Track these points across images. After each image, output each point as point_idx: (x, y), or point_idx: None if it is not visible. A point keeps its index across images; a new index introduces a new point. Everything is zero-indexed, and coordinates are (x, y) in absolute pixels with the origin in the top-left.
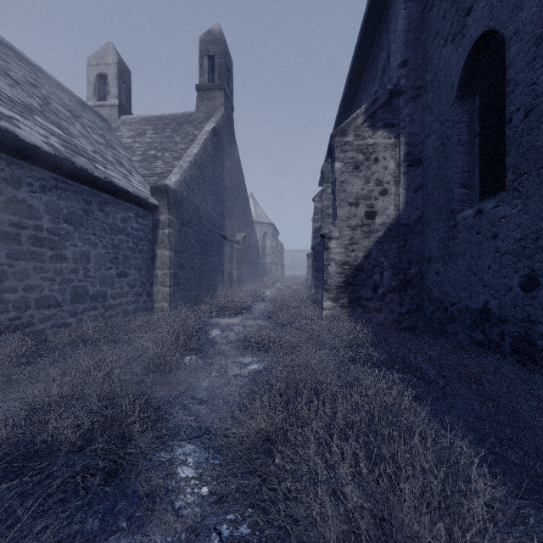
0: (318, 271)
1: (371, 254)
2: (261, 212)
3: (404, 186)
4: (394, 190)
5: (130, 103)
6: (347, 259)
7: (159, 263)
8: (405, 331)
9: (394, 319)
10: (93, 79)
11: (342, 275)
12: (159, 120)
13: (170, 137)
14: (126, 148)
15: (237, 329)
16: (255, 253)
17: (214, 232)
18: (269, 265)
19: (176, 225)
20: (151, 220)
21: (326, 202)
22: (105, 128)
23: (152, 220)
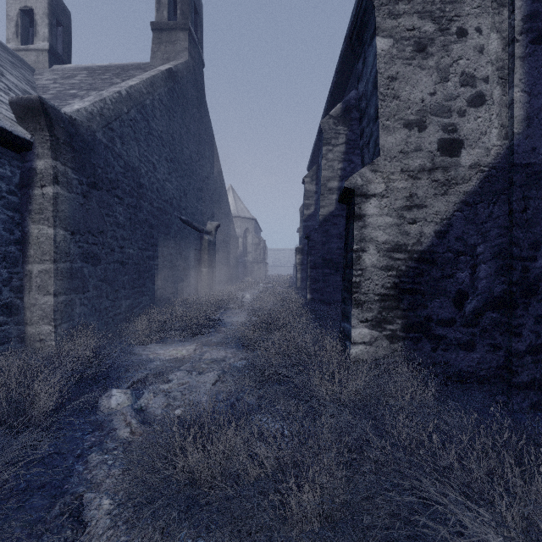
0: (315, 267)
1: (451, 229)
2: (242, 206)
3: (522, 84)
4: (500, 95)
5: (69, 52)
6: (401, 238)
7: (35, 250)
8: (526, 389)
9: (498, 363)
10: (15, 14)
11: (391, 272)
12: (101, 67)
13: (108, 78)
14: (37, 87)
15: (176, 380)
16: (233, 248)
17: (169, 214)
18: (250, 264)
19: (76, 183)
20: (18, 168)
21: (326, 172)
22: (6, 59)
23: (20, 169)
